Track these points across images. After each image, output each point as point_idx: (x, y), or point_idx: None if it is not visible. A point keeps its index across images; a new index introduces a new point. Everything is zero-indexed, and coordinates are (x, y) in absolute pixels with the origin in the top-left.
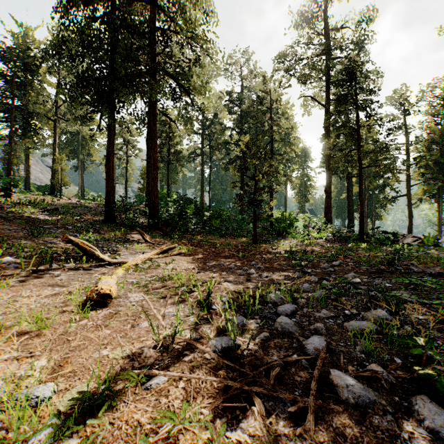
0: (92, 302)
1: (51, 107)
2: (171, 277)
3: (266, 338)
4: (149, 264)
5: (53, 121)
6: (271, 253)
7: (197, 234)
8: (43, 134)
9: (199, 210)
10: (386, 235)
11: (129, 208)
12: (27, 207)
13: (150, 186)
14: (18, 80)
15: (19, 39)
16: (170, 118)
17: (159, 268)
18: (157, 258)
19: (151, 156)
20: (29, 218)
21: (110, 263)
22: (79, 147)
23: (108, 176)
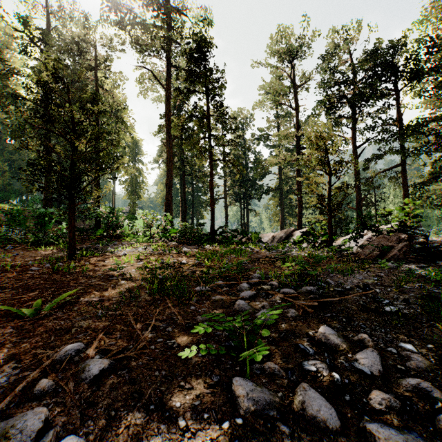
0: None
1: None
2: None
3: None
4: None
5: None
6: (113, 281)
7: None
8: None
9: None
10: (231, 233)
11: None
12: None
13: None
14: None
15: None
16: None
17: None
18: None
19: None
20: None
21: None
22: None
23: None
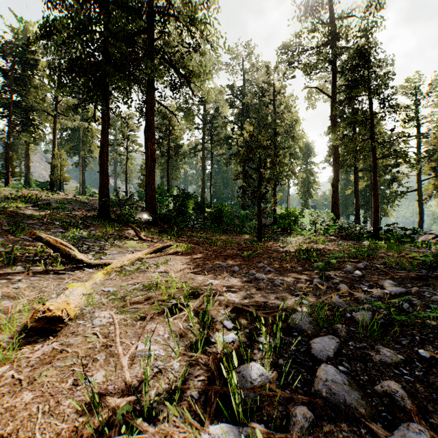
0: (23, 334)
1: (50, 102)
2: (160, 284)
3: (307, 424)
4: (138, 266)
5: (52, 116)
6: (279, 252)
7: (197, 230)
8: (42, 130)
9: (200, 206)
10: (403, 232)
11: (124, 203)
12: (16, 201)
13: (147, 180)
14: (16, 74)
15: (18, 34)
16: (169, 110)
17: (148, 271)
18: (148, 258)
19: (148, 148)
20: (13, 213)
21: (91, 265)
22: (80, 143)
23: (102, 169)
